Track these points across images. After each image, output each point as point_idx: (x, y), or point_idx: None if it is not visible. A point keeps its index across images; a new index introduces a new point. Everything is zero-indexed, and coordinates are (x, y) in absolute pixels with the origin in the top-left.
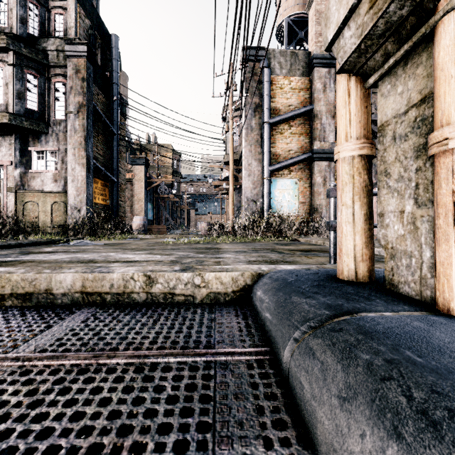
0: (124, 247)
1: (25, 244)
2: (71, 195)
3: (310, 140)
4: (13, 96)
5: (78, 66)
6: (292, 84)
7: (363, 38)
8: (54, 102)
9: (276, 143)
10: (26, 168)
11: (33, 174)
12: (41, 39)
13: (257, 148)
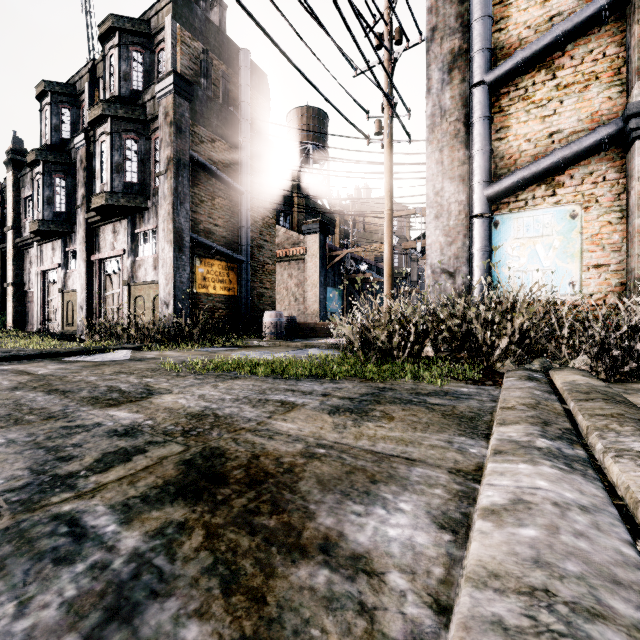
0: (81, 371)
1: (24, 357)
2: (161, 285)
3: (625, 85)
4: (111, 171)
5: (167, 108)
6: None
7: None
8: (154, 167)
9: (511, 125)
10: (135, 255)
11: (139, 262)
12: (145, 91)
13: (455, 151)
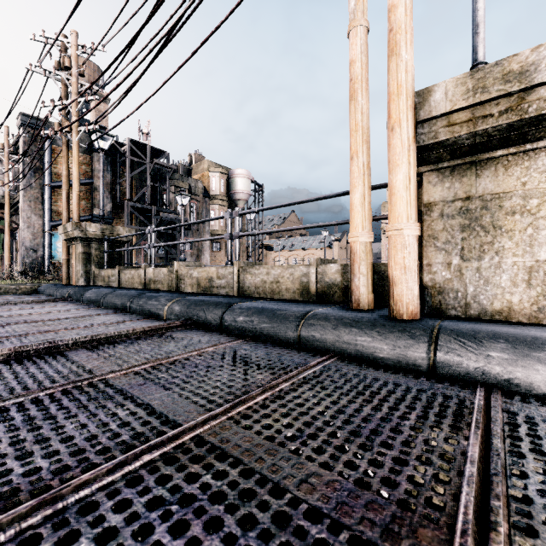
0: None
1: None
2: None
3: (92, 205)
4: None
5: None
6: None
7: (65, 239)
8: None
9: (59, 202)
10: None
11: None
12: None
13: (37, 204)
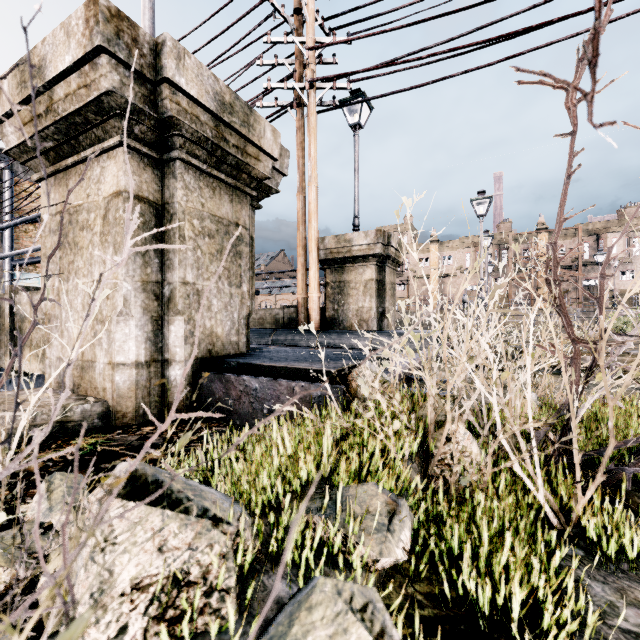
0: None
1: None
2: None
3: None
4: None
5: None
6: (39, 191)
7: None
8: None
9: (21, 240)
10: None
11: None
12: None
13: None
